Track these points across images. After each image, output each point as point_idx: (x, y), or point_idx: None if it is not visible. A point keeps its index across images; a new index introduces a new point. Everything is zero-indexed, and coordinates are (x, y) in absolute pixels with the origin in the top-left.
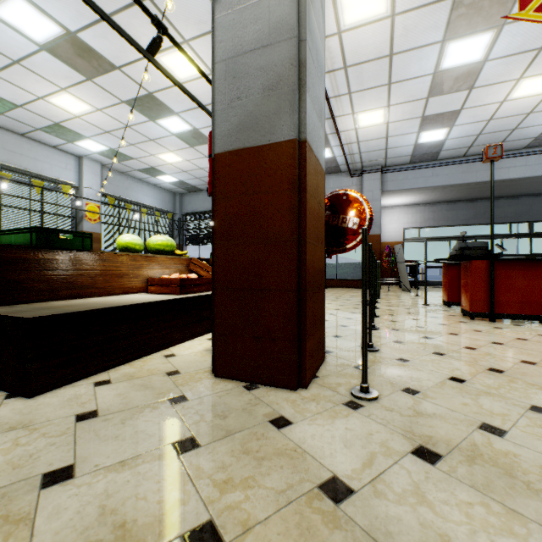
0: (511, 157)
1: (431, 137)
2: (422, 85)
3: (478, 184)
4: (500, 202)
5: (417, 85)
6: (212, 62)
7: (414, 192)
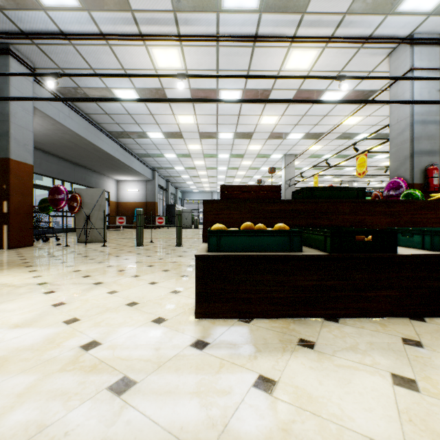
0: (105, 134)
1: (124, 95)
2: (208, 85)
3: (86, 143)
4: (50, 158)
5: (208, 83)
6: (439, 154)
7: (39, 121)
